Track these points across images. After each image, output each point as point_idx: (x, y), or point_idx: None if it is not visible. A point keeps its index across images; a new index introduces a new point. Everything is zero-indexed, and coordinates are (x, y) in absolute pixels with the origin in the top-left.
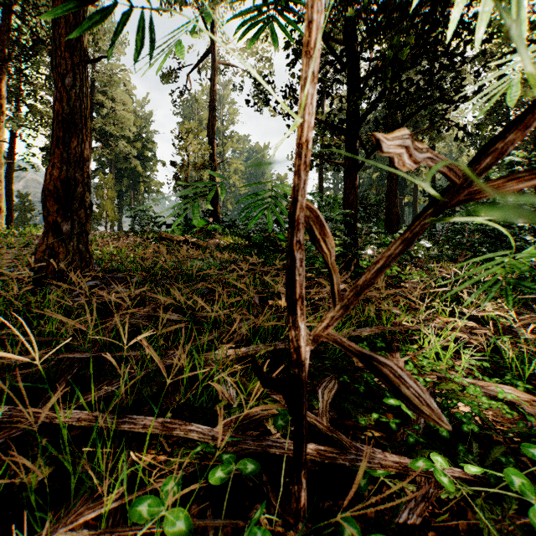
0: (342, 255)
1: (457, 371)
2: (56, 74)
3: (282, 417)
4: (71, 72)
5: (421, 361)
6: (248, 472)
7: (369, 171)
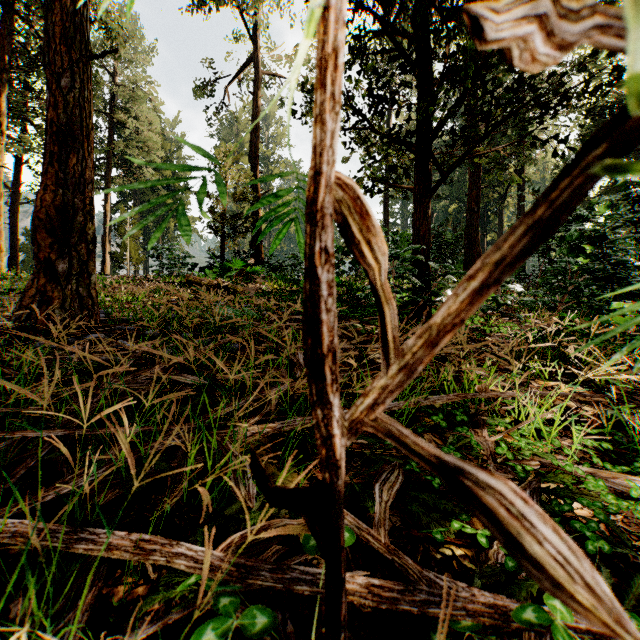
0: (410, 303)
1: (566, 454)
2: (50, 73)
3: None
4: (69, 71)
5: (518, 441)
6: (256, 631)
7: (445, 203)
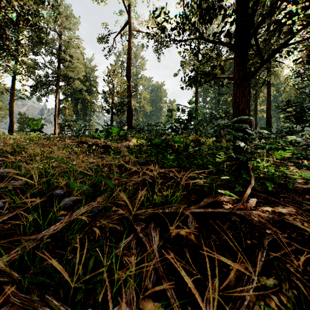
0: (233, 158)
1: None
2: None
3: None
4: None
5: None
6: None
7: (225, 96)
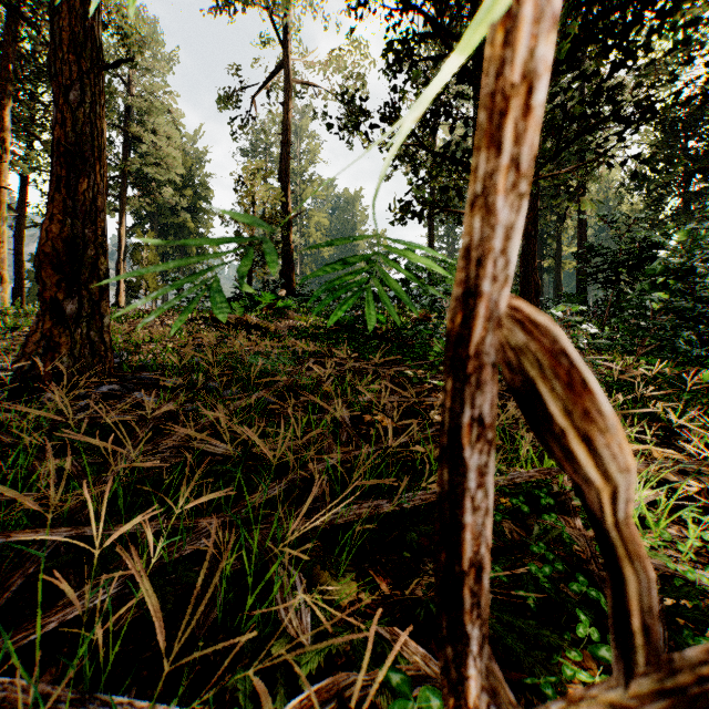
0: None
1: (676, 548)
2: (57, 86)
3: (401, 705)
4: (79, 83)
5: None
6: None
7: None
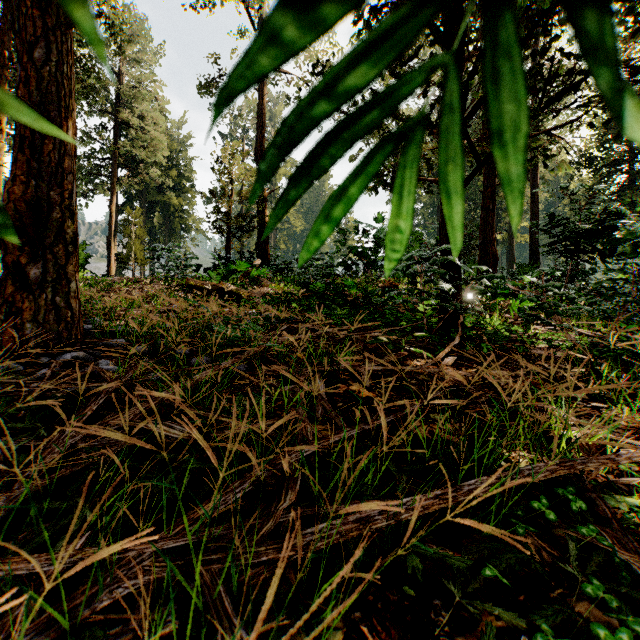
0: (439, 310)
1: None
2: (21, 43)
3: None
4: (44, 40)
5: None
6: None
7: None
